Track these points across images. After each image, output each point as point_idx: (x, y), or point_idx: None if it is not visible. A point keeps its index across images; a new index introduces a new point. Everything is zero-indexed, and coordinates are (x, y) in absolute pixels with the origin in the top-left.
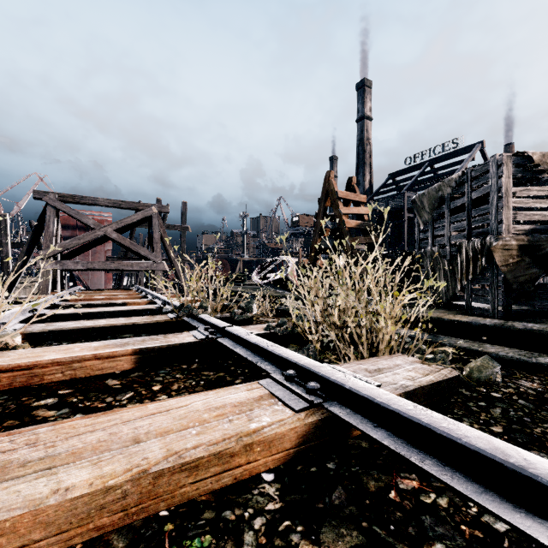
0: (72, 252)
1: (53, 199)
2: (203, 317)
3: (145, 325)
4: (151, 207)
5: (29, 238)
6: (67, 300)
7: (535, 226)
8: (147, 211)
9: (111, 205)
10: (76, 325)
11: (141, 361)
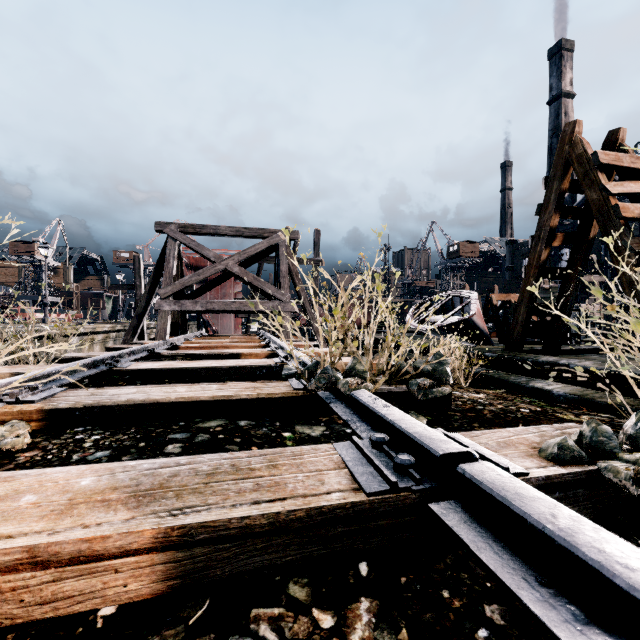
0: (195, 291)
1: (174, 231)
2: (362, 399)
3: (248, 402)
4: (277, 233)
5: (151, 276)
6: (177, 348)
7: None
8: (273, 239)
9: (234, 233)
10: (133, 397)
11: (185, 571)
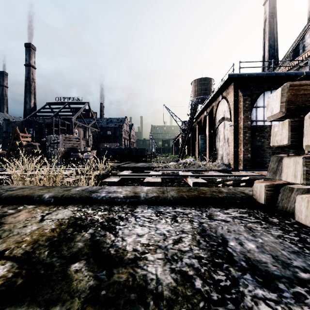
0: None
1: None
2: None
3: None
4: None
5: None
6: None
7: (68, 149)
8: None
9: None
10: None
11: None
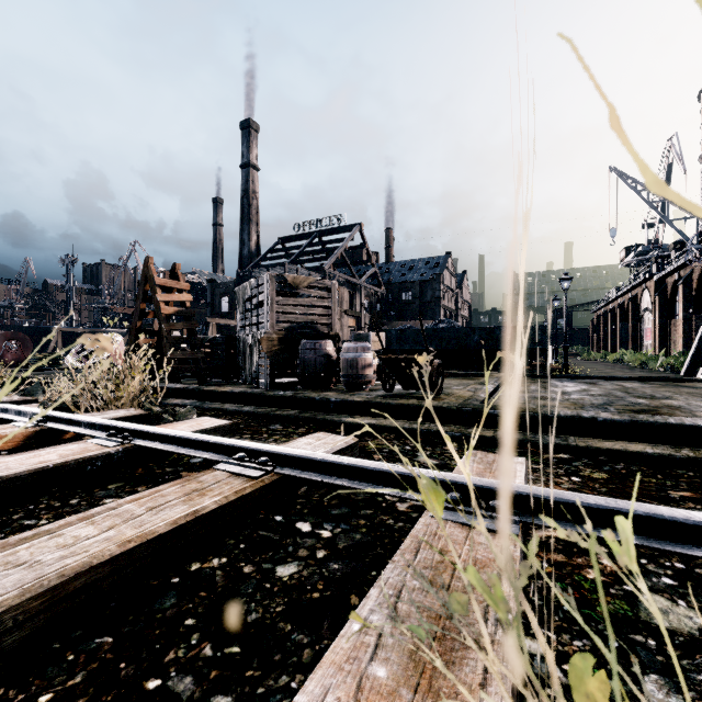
0: None
1: None
2: None
3: None
4: None
5: None
6: None
7: (292, 325)
8: None
9: None
10: None
11: None
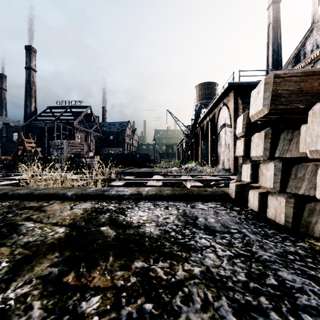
0: None
1: None
2: None
3: None
4: None
5: None
6: None
7: (72, 154)
8: None
9: None
10: None
11: None
